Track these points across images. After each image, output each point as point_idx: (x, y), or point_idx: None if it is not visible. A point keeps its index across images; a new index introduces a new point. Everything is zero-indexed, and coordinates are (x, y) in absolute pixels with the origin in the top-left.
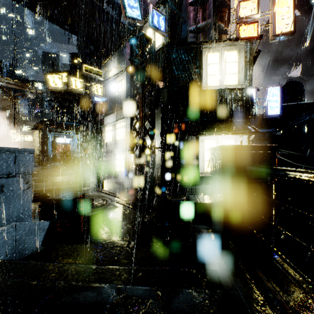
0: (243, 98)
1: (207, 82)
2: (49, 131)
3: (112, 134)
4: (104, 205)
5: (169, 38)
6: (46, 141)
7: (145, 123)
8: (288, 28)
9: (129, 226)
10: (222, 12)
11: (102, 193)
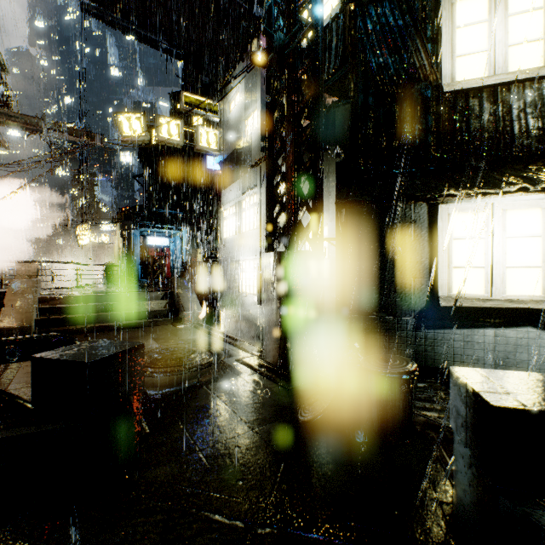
0: None
1: (454, 73)
2: (136, 226)
3: (235, 222)
4: (209, 366)
5: None
6: (130, 242)
7: (300, 185)
8: None
9: (257, 434)
10: None
11: (212, 337)
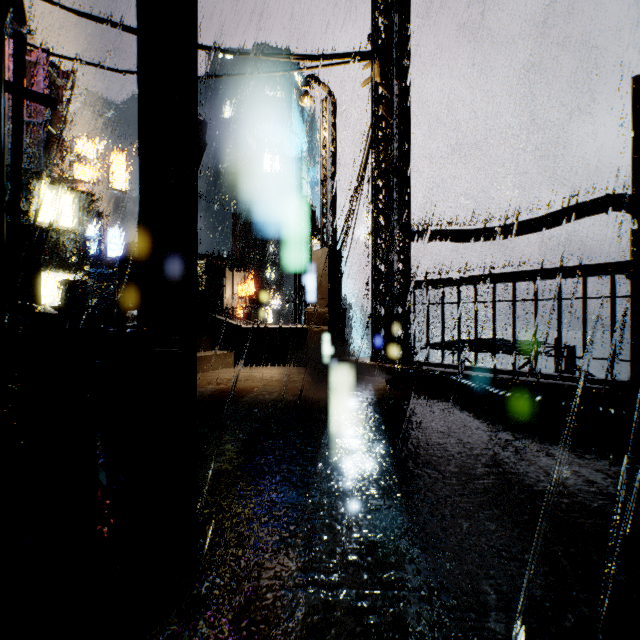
0: (78, 242)
1: (37, 216)
2: None
3: None
4: None
5: None
6: None
7: None
8: (122, 188)
9: None
10: (54, 143)
11: None
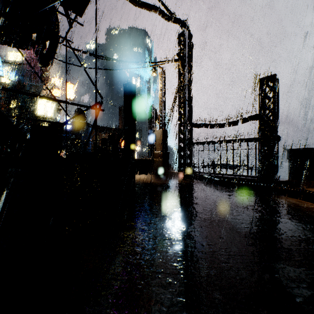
0: None
1: (37, 112)
2: None
3: None
4: None
5: (15, 84)
6: None
7: None
8: (71, 98)
9: None
10: (44, 80)
11: None
